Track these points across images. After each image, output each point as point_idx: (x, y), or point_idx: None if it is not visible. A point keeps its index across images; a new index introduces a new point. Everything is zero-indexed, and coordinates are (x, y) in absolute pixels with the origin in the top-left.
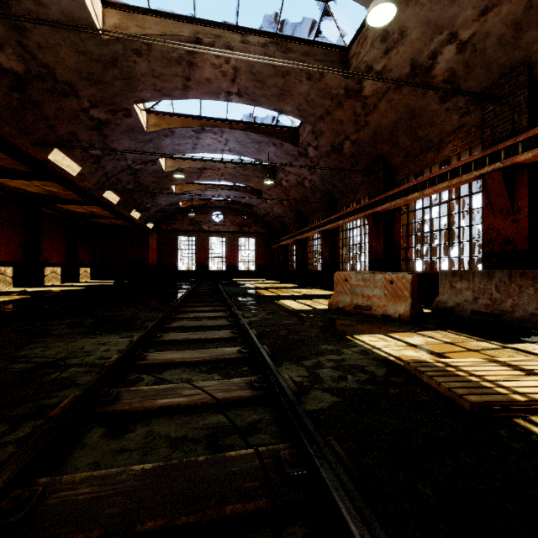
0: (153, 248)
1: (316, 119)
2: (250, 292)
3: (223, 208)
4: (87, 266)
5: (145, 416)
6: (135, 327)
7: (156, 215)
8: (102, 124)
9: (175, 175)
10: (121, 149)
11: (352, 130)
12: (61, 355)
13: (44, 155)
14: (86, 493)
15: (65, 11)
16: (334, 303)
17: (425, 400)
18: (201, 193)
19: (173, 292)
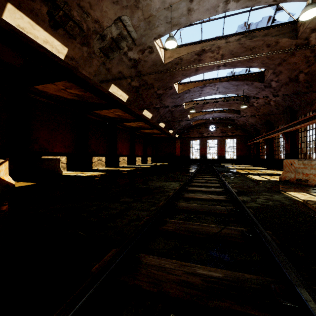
0: (178, 147)
1: (275, 66)
2: (231, 170)
3: (215, 122)
4: (150, 157)
5: (192, 199)
6: (179, 180)
7: (180, 130)
8: (160, 95)
9: (190, 111)
10: (167, 103)
11: (304, 66)
12: (160, 185)
13: (141, 113)
14: (185, 205)
15: (153, 60)
16: (283, 177)
17: (302, 211)
18: (203, 116)
19: (190, 169)
